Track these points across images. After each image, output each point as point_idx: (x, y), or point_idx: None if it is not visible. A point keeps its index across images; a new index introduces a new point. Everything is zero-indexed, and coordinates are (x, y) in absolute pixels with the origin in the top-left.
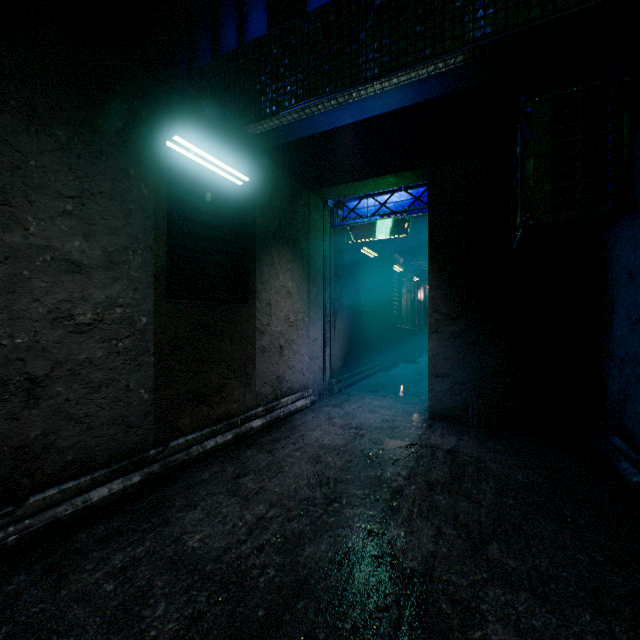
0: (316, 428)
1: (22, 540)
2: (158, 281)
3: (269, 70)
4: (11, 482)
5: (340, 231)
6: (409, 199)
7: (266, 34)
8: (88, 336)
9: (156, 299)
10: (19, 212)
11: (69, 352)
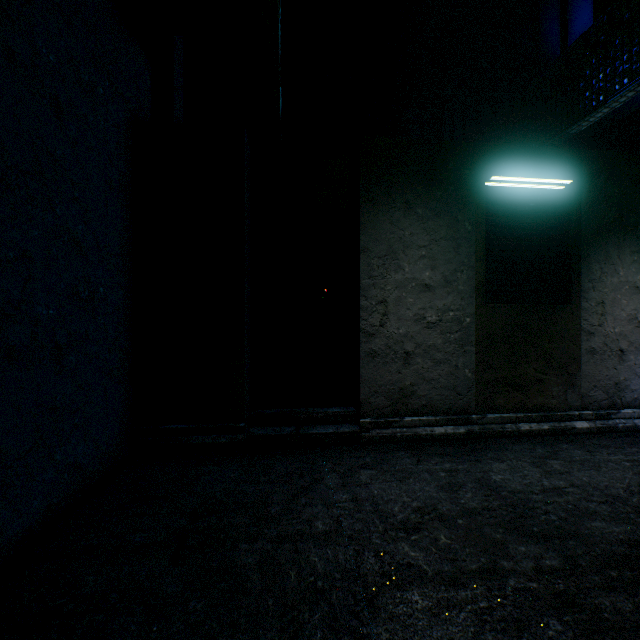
0: None
1: (402, 438)
2: (478, 291)
3: (594, 61)
4: (397, 406)
5: None
6: None
7: (590, 27)
8: (433, 330)
9: (476, 305)
10: (401, 262)
11: (423, 339)
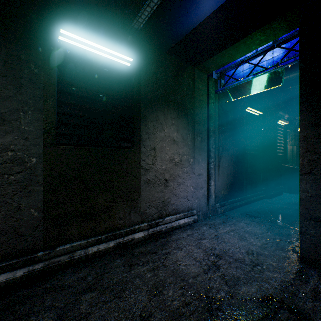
0: (183, 247)
1: None
2: (47, 133)
3: None
4: None
5: (224, 96)
6: (282, 53)
7: None
8: None
9: (45, 146)
10: None
11: None
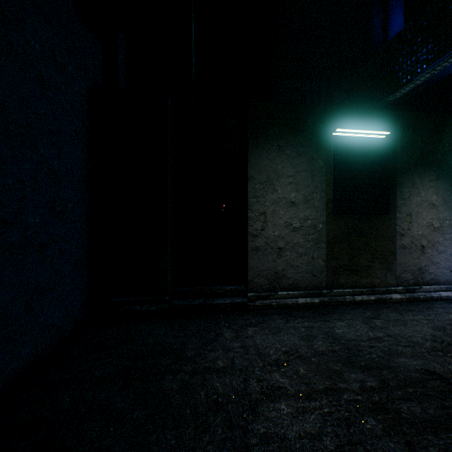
0: None
1: (276, 306)
2: (327, 206)
3: (404, 52)
4: (273, 284)
5: None
6: None
7: (402, 29)
8: (297, 233)
9: (326, 215)
10: (275, 186)
11: (290, 239)
